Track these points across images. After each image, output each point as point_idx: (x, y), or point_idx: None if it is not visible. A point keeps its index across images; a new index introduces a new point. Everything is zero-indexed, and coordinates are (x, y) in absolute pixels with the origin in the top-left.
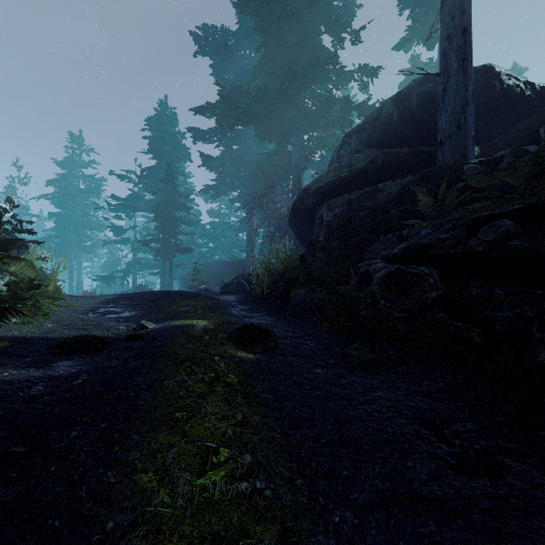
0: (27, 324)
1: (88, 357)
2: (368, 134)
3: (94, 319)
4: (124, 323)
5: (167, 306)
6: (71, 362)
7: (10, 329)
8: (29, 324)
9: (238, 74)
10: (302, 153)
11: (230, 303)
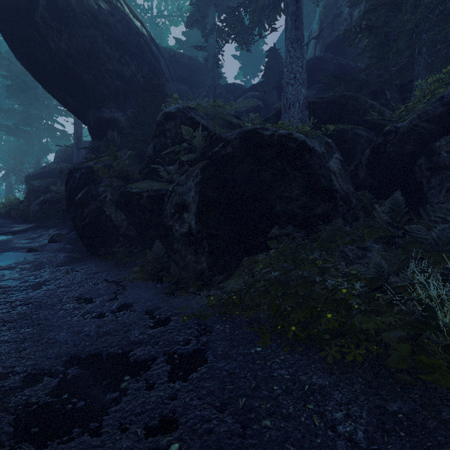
0: None
1: None
2: (62, 155)
3: None
4: None
5: None
6: None
7: None
8: None
9: None
10: (42, 149)
11: None
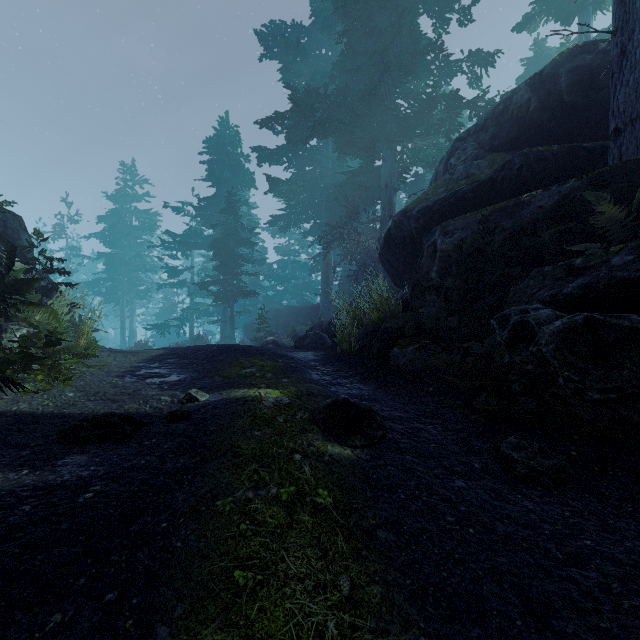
0: (42, 392)
1: (112, 448)
2: (491, 135)
3: (131, 386)
4: (169, 391)
5: (226, 368)
6: (84, 457)
7: (17, 401)
8: (44, 392)
9: (312, 78)
10: (394, 169)
11: (308, 363)
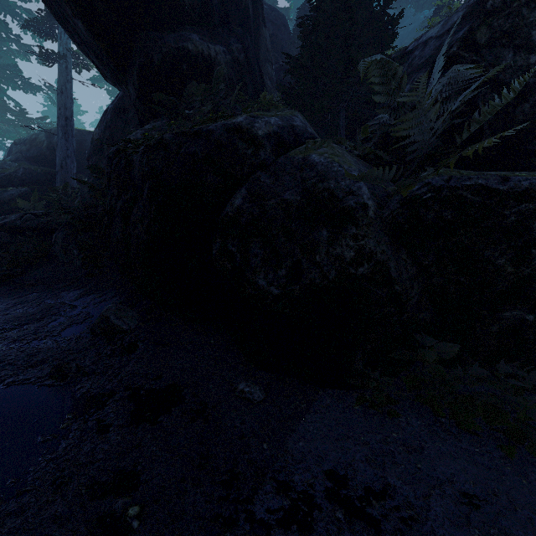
0: None
1: None
2: (27, 149)
3: None
4: None
5: None
6: None
7: None
8: None
9: None
10: None
11: None
